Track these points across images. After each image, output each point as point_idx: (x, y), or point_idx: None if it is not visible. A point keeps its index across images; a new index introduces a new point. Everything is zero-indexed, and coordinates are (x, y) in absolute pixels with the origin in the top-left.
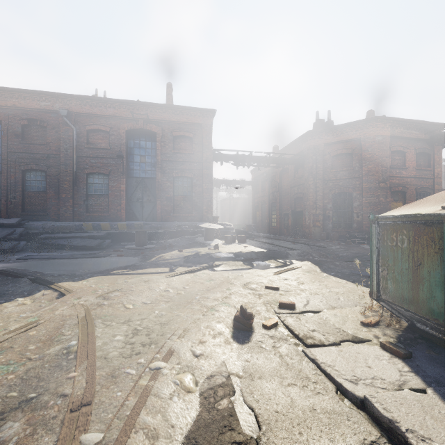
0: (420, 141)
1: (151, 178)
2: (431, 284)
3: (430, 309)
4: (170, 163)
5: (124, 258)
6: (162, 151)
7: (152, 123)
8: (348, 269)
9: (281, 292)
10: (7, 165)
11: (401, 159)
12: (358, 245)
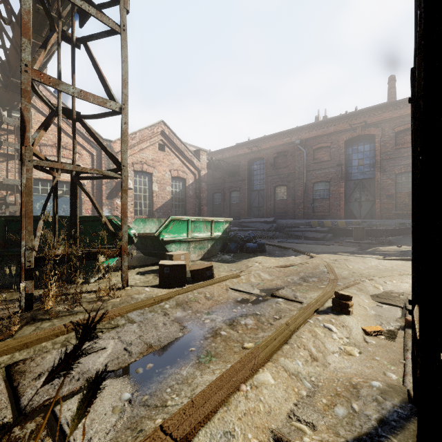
0: None
1: (370, 178)
2: None
3: None
4: (390, 160)
5: (343, 247)
6: (381, 150)
7: (370, 126)
8: None
9: None
10: (267, 184)
11: None
12: None
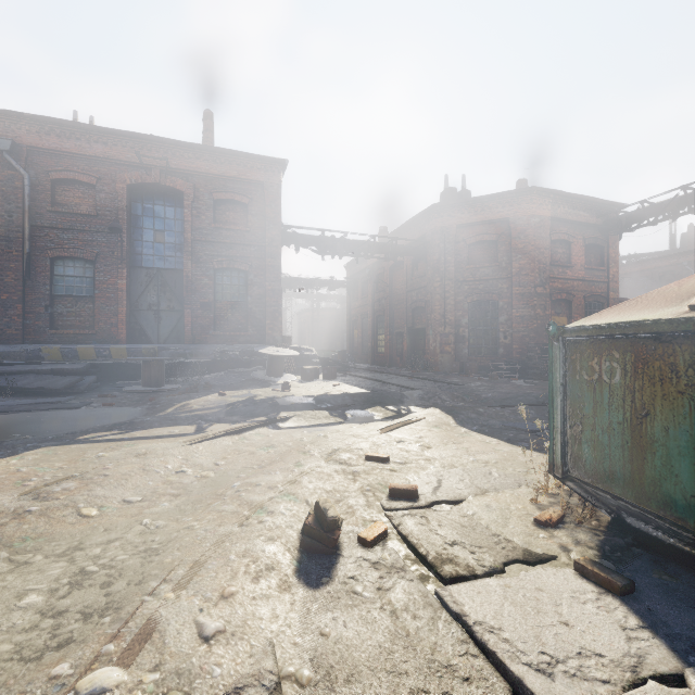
0: (590, 227)
1: (175, 270)
2: (670, 453)
3: (668, 500)
4: (208, 244)
5: (114, 409)
6: (194, 224)
7: (176, 175)
8: (498, 419)
9: (394, 465)
10: None
11: (565, 253)
12: (508, 381)
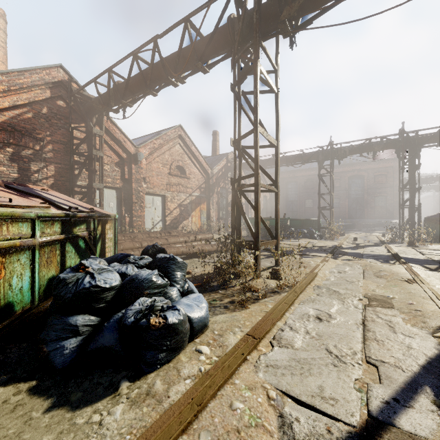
0: None
1: (361, 197)
2: None
3: None
4: (372, 189)
5: (357, 232)
6: (367, 184)
7: (362, 171)
8: None
9: None
10: (299, 198)
11: None
12: None
